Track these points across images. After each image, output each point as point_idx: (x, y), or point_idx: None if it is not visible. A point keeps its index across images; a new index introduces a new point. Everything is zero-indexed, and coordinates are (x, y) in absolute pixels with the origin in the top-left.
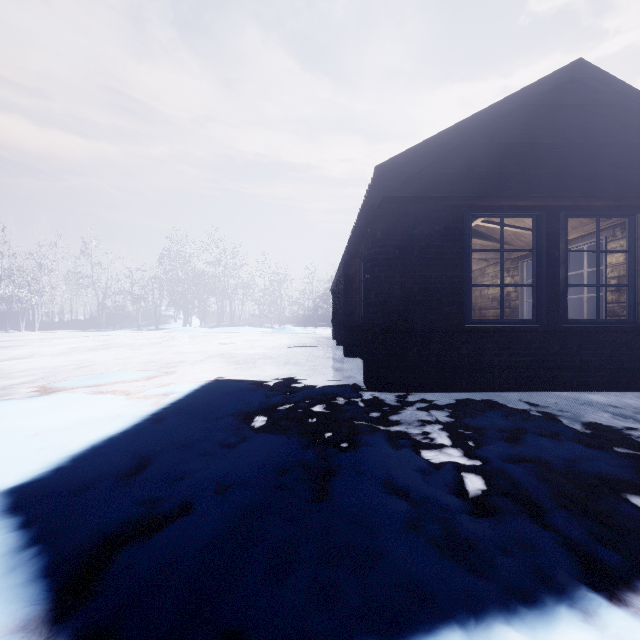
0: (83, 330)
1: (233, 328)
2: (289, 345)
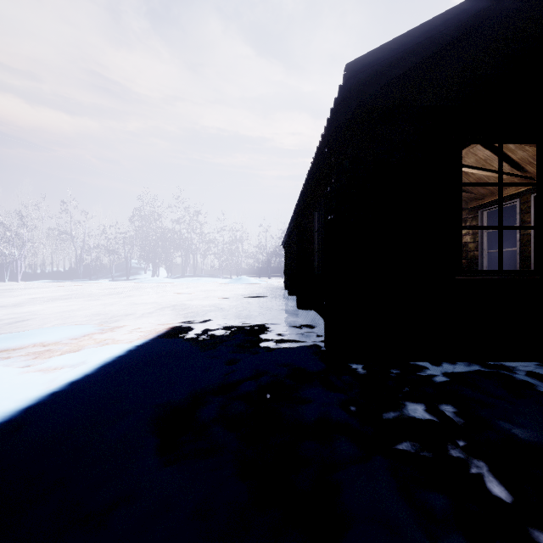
0: (62, 280)
1: (195, 279)
2: (243, 295)
